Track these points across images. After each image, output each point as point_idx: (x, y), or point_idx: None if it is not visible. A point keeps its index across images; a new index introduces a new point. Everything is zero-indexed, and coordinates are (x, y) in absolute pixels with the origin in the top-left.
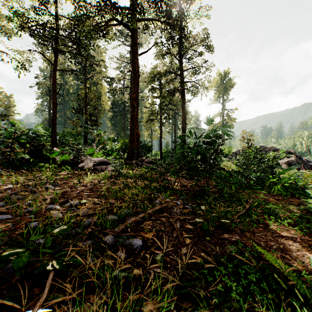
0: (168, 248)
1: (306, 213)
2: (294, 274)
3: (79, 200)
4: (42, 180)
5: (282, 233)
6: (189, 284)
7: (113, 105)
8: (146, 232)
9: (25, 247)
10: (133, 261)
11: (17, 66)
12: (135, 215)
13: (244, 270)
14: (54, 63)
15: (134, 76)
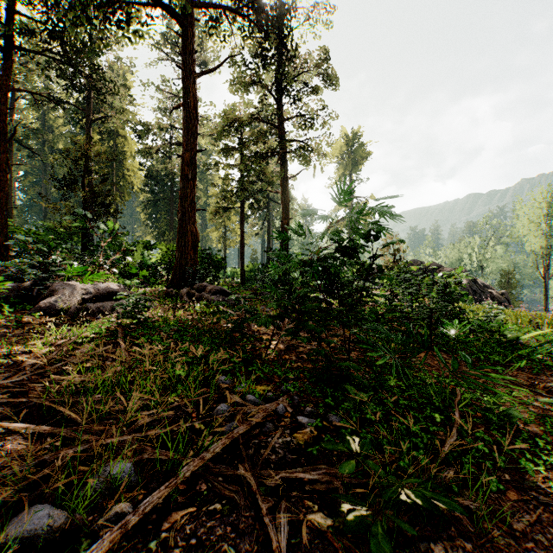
0: None
1: None
2: None
3: None
4: None
5: None
6: None
7: (150, 178)
8: None
9: None
10: None
11: None
12: (138, 490)
13: None
14: (3, 73)
15: (187, 118)
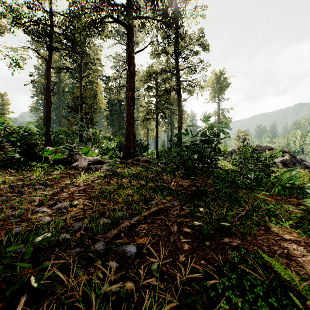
0: (165, 256)
1: (306, 214)
2: (306, 287)
3: (70, 202)
4: (32, 180)
5: (284, 236)
6: (189, 301)
7: (109, 103)
8: (141, 237)
9: (3, 258)
10: (126, 271)
11: (11, 63)
12: (130, 218)
13: (248, 280)
14: (48, 60)
15: (130, 75)
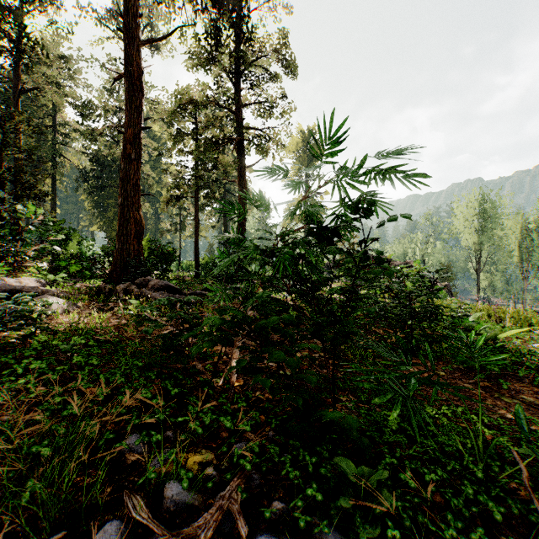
0: None
1: None
2: None
3: None
4: None
5: None
6: None
7: (95, 163)
8: None
9: None
10: None
11: None
12: None
13: None
14: None
15: (129, 89)
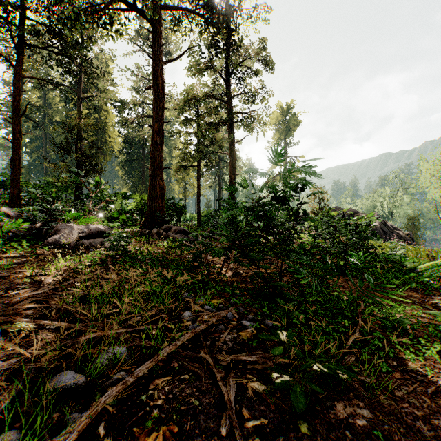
0: None
1: None
2: None
3: (7, 324)
4: None
5: (438, 381)
6: None
7: (127, 143)
8: (150, 428)
9: None
10: None
11: None
12: (131, 364)
13: None
14: (16, 64)
15: (156, 96)
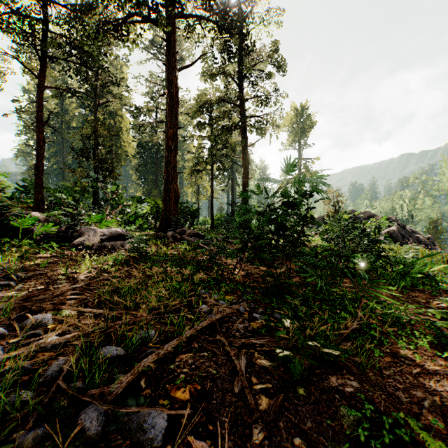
0: (225, 430)
1: (444, 319)
2: None
3: (55, 311)
4: None
5: (425, 365)
6: None
7: (141, 147)
8: (179, 385)
9: None
10: None
11: None
12: (160, 342)
13: None
14: (39, 76)
15: (170, 103)
